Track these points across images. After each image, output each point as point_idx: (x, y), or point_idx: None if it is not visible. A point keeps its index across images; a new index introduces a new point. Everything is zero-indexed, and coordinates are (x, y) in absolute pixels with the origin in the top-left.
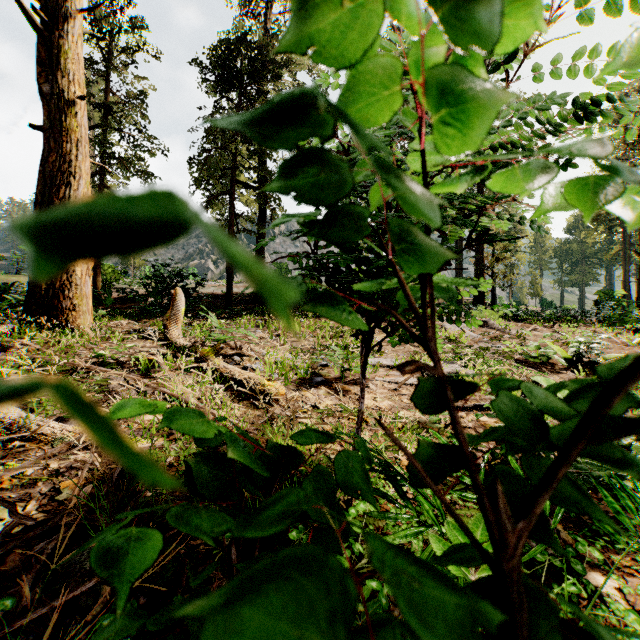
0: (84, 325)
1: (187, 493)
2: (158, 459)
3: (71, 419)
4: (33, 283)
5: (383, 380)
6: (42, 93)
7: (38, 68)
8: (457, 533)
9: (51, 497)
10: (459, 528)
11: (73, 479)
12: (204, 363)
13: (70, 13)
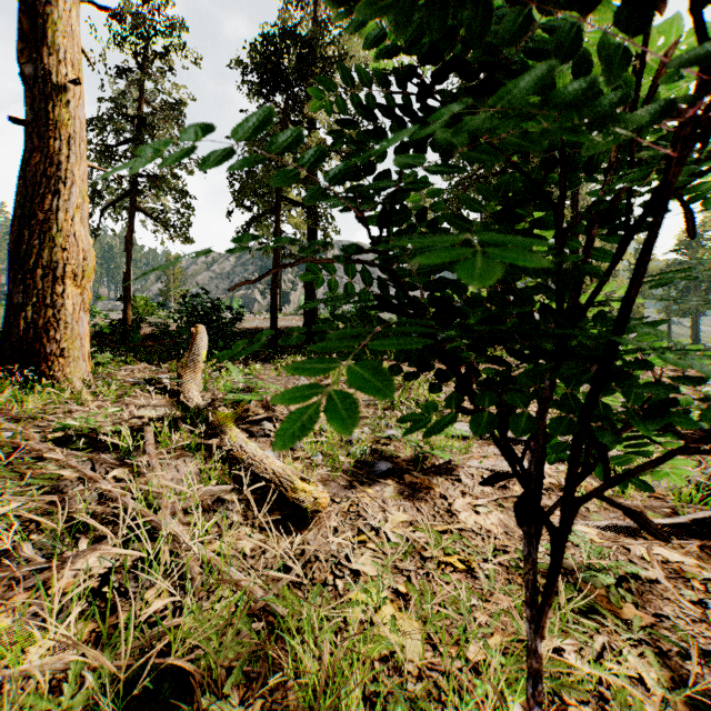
0: (73, 375)
1: None
2: None
3: None
4: (10, 321)
5: (480, 466)
6: (23, 76)
7: (19, 44)
8: None
9: None
10: None
11: None
12: (215, 439)
13: None
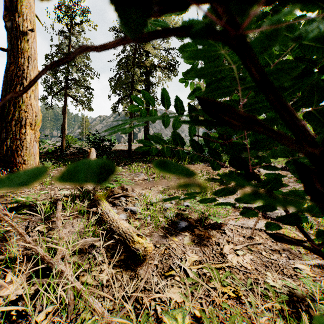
0: None
1: None
2: None
3: None
4: None
5: (235, 224)
6: (6, 27)
7: (4, 12)
8: None
9: None
10: None
11: None
12: (94, 208)
13: None
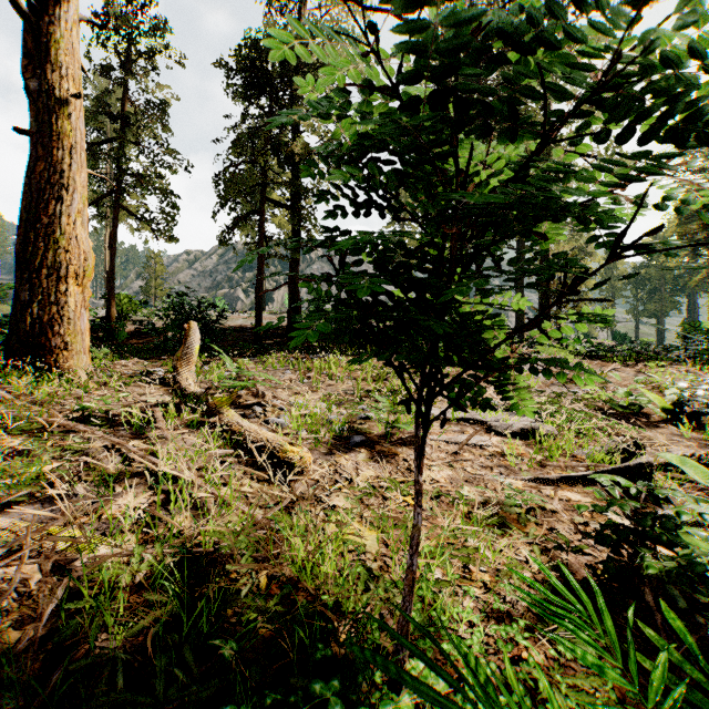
0: (77, 367)
1: (155, 639)
2: (119, 580)
3: (22, 504)
4: (16, 317)
5: (439, 439)
6: (28, 90)
7: (24, 60)
8: None
9: None
10: None
11: None
12: (214, 418)
13: None
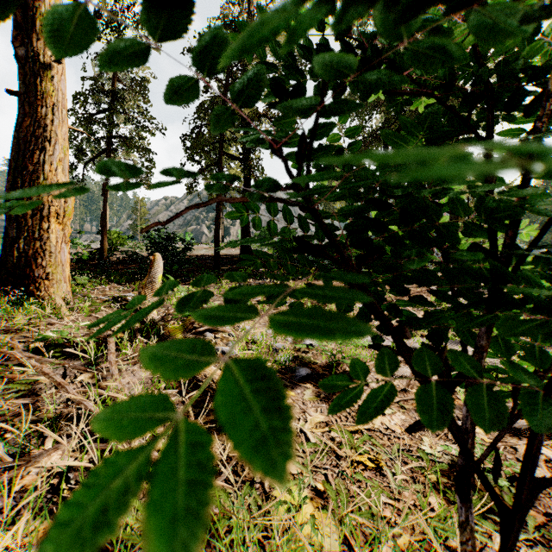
0: (56, 294)
1: None
2: None
3: None
4: (6, 251)
5: None
6: (17, 57)
7: (14, 32)
8: None
9: None
10: None
11: None
12: None
13: None
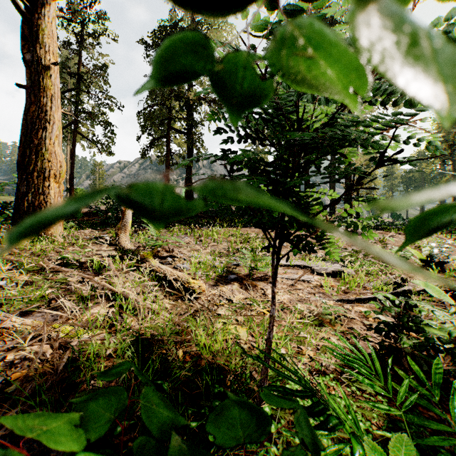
0: (56, 234)
1: (121, 383)
2: (98, 352)
3: (34, 312)
4: (18, 202)
5: (282, 277)
6: (25, 60)
7: (22, 42)
8: (378, 455)
9: (2, 389)
10: (380, 449)
11: (24, 370)
12: (144, 264)
13: (46, 1)
